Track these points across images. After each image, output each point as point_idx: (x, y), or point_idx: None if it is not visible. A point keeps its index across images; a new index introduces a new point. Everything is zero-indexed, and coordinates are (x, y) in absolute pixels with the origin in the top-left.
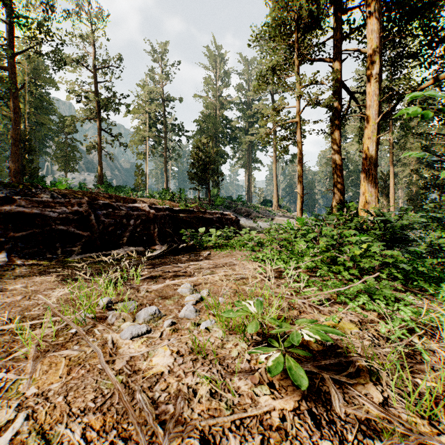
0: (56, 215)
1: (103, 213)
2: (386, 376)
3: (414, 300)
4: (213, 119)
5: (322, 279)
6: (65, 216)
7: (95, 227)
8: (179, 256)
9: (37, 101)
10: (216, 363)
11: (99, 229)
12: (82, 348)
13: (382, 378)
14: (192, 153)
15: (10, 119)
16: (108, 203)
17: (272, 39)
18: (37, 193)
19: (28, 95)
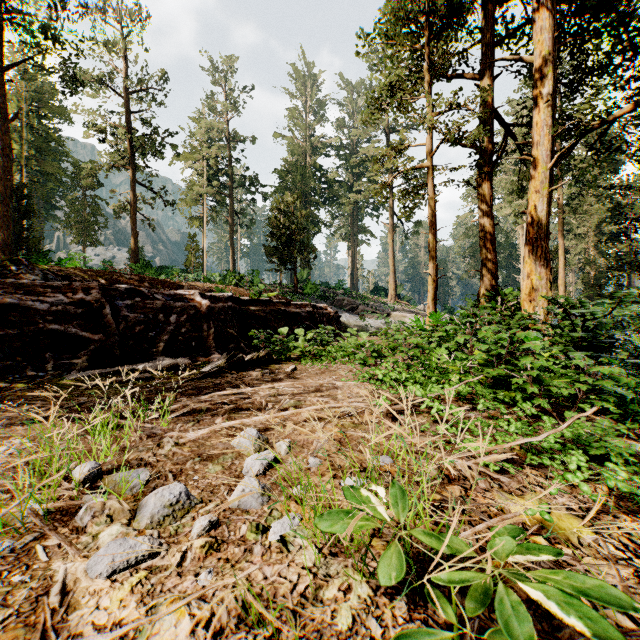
0: (47, 307)
1: (127, 305)
2: None
3: None
4: (302, 170)
5: (485, 415)
6: (61, 309)
7: (112, 327)
8: (245, 374)
9: (40, 140)
10: None
11: (118, 329)
12: None
13: None
14: (271, 218)
15: None
16: (134, 288)
17: (391, 43)
18: (19, 272)
19: (26, 131)
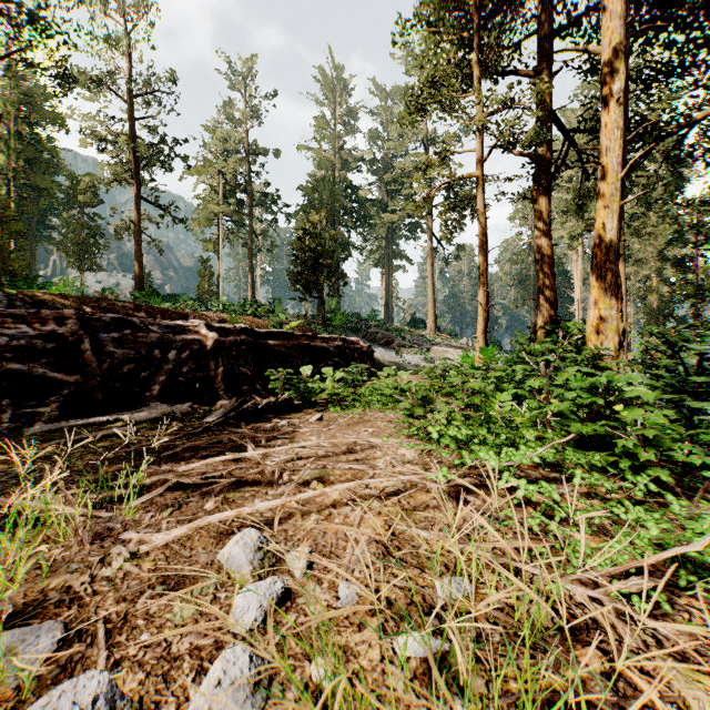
0: (6, 342)
1: (113, 338)
2: None
3: None
4: (330, 186)
5: (582, 491)
6: (25, 343)
7: (92, 366)
8: (258, 426)
9: (30, 150)
10: None
11: (101, 368)
12: None
13: None
14: (295, 239)
15: None
16: (122, 318)
17: (434, 31)
18: None
19: (14, 139)
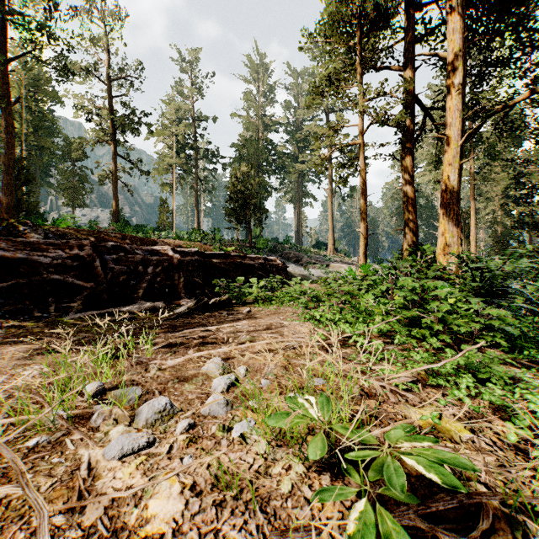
0: (49, 261)
1: (113, 258)
2: (537, 528)
3: (532, 378)
4: (255, 144)
5: (401, 348)
6: (60, 262)
7: (101, 276)
8: (210, 315)
9: (37, 120)
10: (256, 509)
11: (106, 278)
12: (36, 478)
13: (532, 533)
14: (230, 184)
15: (3, 142)
16: (118, 245)
17: (329, 41)
18: (26, 232)
19: (25, 112)
